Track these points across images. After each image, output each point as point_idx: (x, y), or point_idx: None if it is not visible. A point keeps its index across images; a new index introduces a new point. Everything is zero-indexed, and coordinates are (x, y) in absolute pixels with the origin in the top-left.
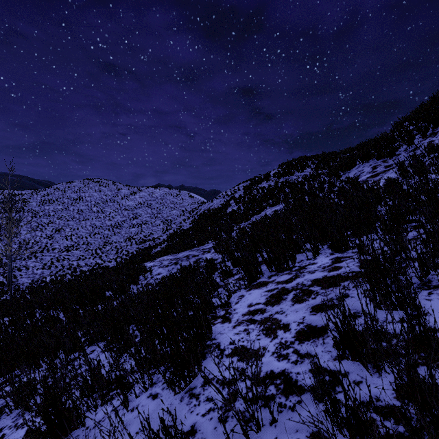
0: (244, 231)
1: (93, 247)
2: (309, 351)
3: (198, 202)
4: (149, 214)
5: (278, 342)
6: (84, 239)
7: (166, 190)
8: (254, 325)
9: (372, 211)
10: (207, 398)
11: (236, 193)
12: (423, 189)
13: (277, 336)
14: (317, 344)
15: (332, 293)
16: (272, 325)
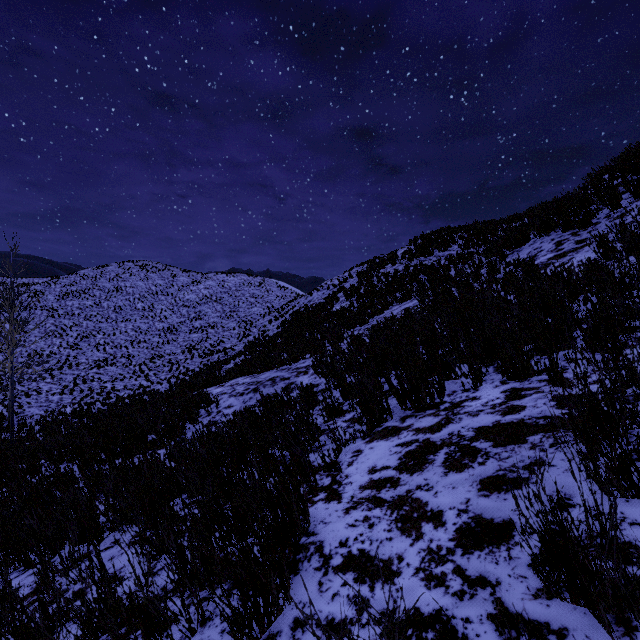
0: (360, 341)
1: (136, 361)
2: (484, 573)
3: (291, 295)
4: (218, 312)
5: (425, 548)
6: (124, 349)
7: (243, 277)
8: (380, 510)
9: (566, 313)
10: None
11: (347, 282)
12: None
13: (422, 535)
14: (499, 559)
15: (513, 455)
16: (412, 512)
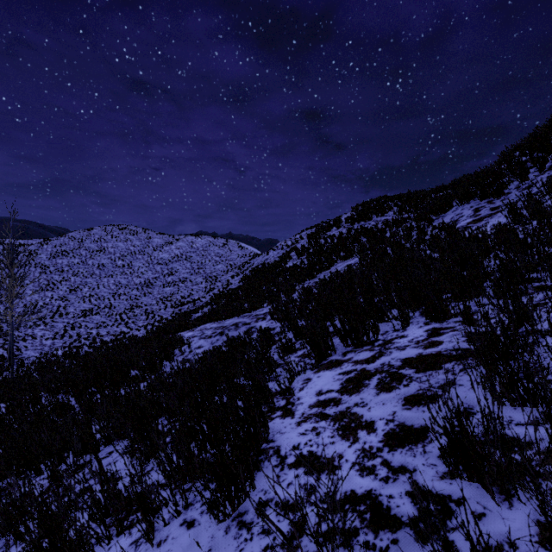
0: (309, 292)
1: (117, 311)
2: (405, 463)
3: (250, 254)
4: (188, 269)
5: (360, 448)
6: (106, 300)
7: (209, 239)
8: (325, 422)
9: (478, 267)
10: (263, 529)
11: (299, 243)
12: (547, 238)
13: (358, 439)
14: (416, 453)
15: (431, 378)
16: (351, 423)
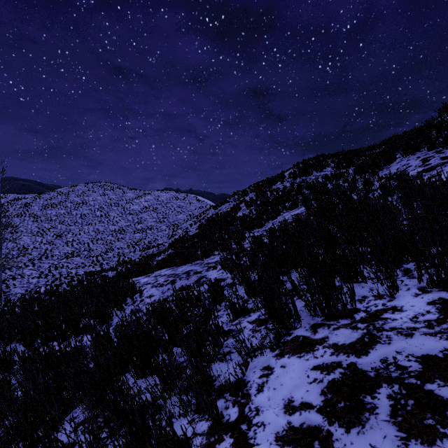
0: (260, 241)
1: (95, 253)
2: None
3: (206, 206)
4: (154, 218)
5: None
6: (86, 244)
7: (172, 193)
8: None
9: None
10: None
11: (247, 196)
12: None
13: None
14: None
15: None
16: None
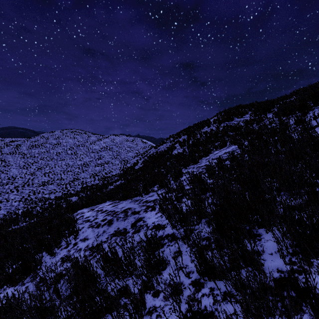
0: (203, 182)
1: (65, 182)
2: None
3: (149, 146)
4: (110, 155)
5: None
6: (59, 175)
7: (124, 137)
8: None
9: None
10: None
11: (180, 138)
12: None
13: None
14: None
15: None
16: None
